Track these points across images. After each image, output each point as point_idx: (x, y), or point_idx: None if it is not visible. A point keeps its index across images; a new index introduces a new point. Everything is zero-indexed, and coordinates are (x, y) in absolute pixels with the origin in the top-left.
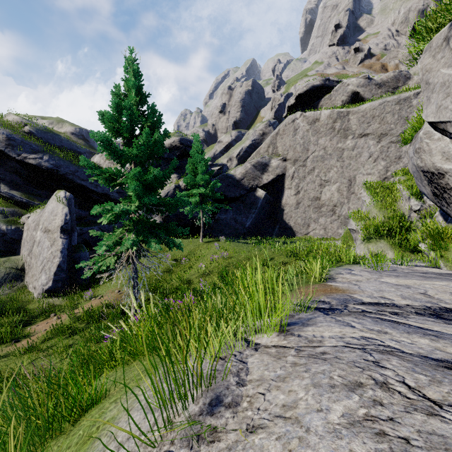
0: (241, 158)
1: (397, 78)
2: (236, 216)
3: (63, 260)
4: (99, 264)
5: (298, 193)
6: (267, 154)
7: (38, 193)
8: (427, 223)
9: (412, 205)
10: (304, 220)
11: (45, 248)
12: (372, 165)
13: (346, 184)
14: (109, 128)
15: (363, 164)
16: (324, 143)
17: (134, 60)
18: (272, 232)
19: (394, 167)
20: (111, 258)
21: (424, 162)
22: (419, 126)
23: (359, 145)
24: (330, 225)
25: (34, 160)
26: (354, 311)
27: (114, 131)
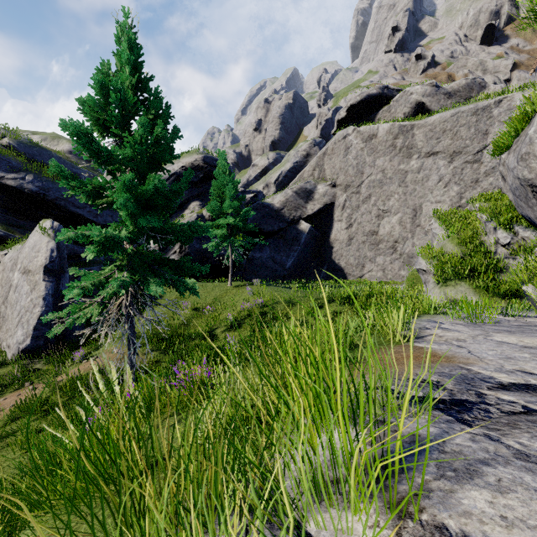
0: (280, 184)
1: (471, 86)
2: (275, 254)
3: (46, 309)
4: (76, 316)
5: (350, 226)
6: (312, 178)
7: (20, 224)
8: (534, 258)
9: (499, 237)
10: (358, 260)
11: (23, 294)
12: (442, 191)
13: (410, 215)
14: (92, 120)
15: (431, 189)
16: (383, 164)
17: (130, 27)
18: (318, 275)
19: (470, 193)
20: (94, 307)
21: (535, 173)
22: (521, 127)
23: (427, 166)
24: (390, 266)
25: (13, 181)
26: (513, 412)
27: (101, 125)
